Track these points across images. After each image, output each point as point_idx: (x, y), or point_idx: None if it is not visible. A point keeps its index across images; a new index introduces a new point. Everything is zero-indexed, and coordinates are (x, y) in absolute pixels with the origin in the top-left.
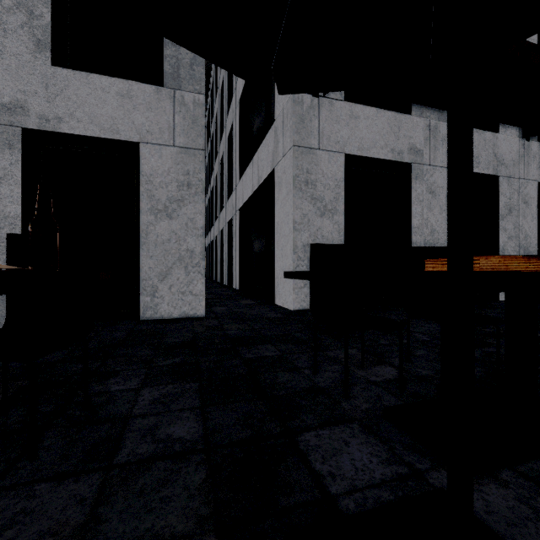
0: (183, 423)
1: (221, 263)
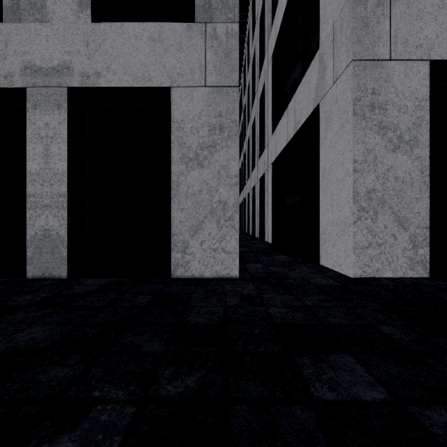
0: None
1: (253, 217)
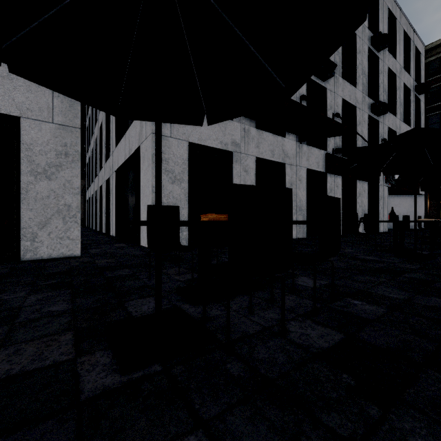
0: (59, 305)
1: (100, 215)
